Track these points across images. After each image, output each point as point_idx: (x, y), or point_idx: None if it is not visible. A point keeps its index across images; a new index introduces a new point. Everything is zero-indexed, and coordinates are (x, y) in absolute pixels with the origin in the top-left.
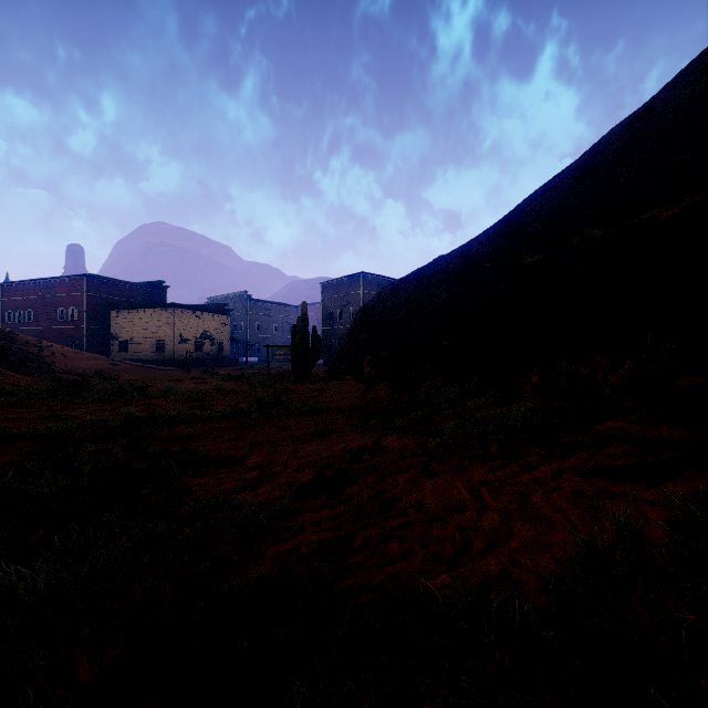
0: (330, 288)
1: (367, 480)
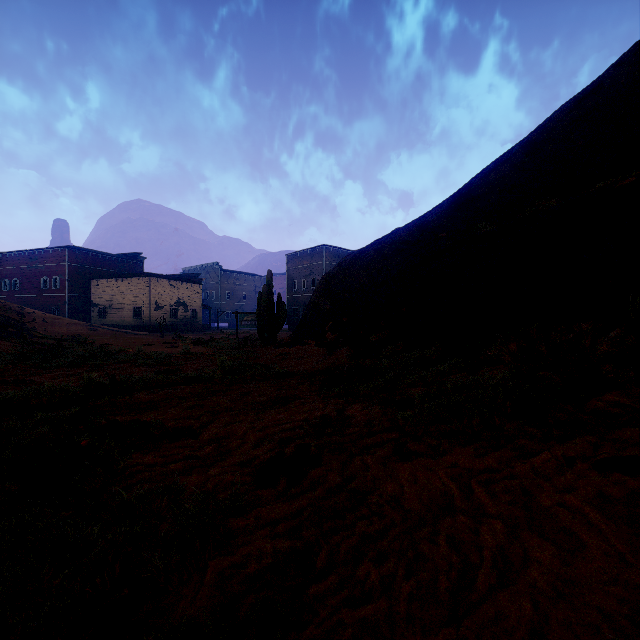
0: (294, 259)
1: (332, 462)
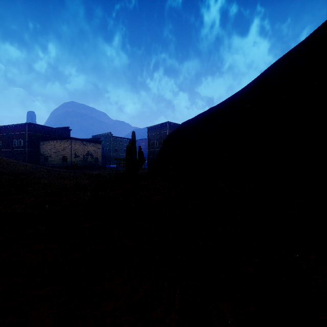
0: (151, 129)
1: None
